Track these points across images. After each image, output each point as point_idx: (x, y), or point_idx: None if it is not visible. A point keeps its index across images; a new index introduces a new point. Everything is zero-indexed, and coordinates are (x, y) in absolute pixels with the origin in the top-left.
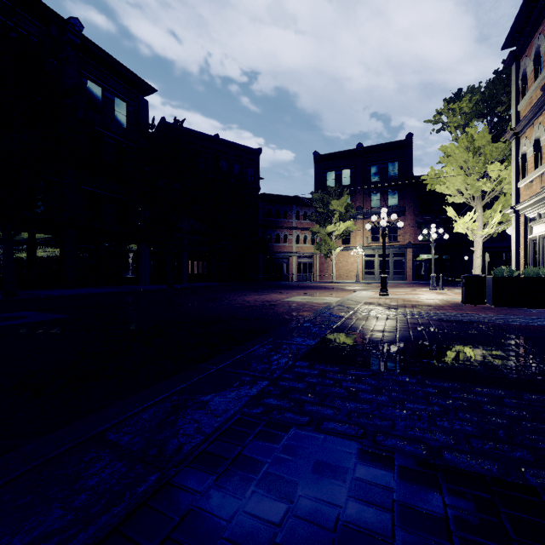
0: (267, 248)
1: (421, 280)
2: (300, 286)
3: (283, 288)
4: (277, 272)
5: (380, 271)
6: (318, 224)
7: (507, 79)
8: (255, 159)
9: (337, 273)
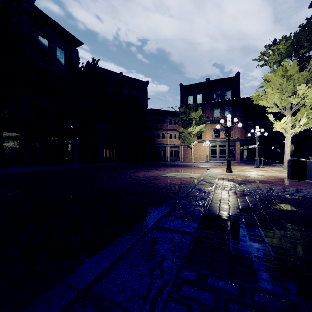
0: (152, 141)
1: (245, 161)
2: (172, 165)
3: (161, 166)
4: (158, 156)
5: (220, 155)
6: (183, 127)
7: (308, 31)
8: (145, 88)
9: (194, 157)
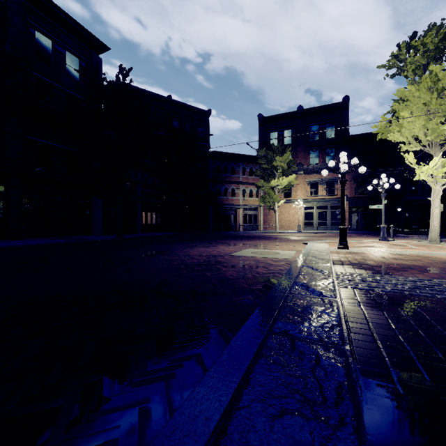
0: (216, 200)
1: (357, 230)
2: (247, 236)
3: (231, 238)
4: (225, 223)
5: (318, 221)
6: (263, 179)
7: None
8: (206, 120)
9: (279, 224)
